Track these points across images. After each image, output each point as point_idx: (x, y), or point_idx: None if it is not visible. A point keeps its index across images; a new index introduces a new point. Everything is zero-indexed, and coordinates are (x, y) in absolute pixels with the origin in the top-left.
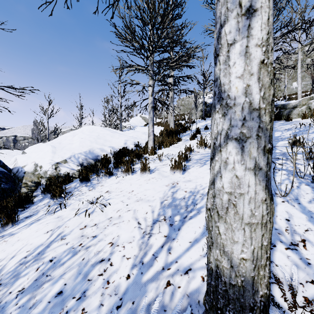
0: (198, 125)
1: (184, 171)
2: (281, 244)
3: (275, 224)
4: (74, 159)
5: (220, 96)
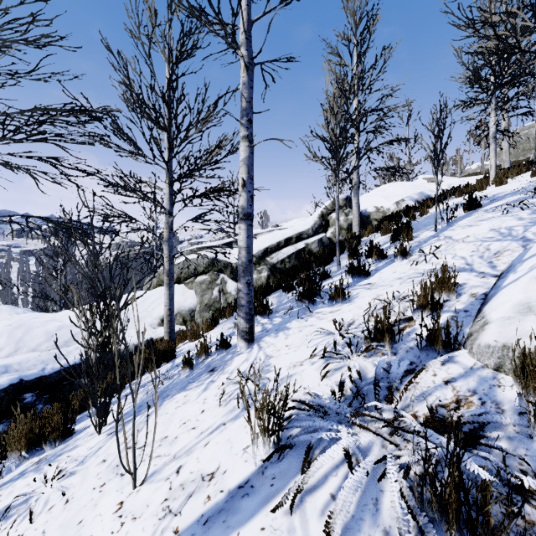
0: None
1: None
2: None
3: None
4: (410, 198)
5: None
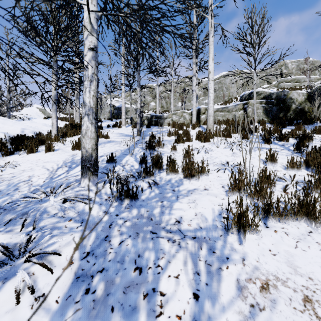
0: (104, 124)
1: None
2: (119, 166)
3: (121, 162)
4: None
5: (83, 102)
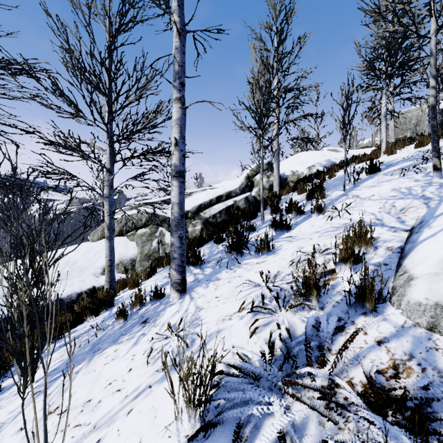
0: None
1: (426, 146)
2: None
3: None
4: (319, 164)
5: None
